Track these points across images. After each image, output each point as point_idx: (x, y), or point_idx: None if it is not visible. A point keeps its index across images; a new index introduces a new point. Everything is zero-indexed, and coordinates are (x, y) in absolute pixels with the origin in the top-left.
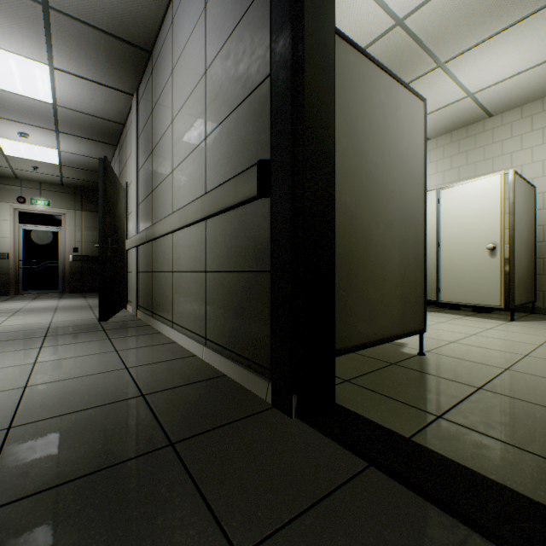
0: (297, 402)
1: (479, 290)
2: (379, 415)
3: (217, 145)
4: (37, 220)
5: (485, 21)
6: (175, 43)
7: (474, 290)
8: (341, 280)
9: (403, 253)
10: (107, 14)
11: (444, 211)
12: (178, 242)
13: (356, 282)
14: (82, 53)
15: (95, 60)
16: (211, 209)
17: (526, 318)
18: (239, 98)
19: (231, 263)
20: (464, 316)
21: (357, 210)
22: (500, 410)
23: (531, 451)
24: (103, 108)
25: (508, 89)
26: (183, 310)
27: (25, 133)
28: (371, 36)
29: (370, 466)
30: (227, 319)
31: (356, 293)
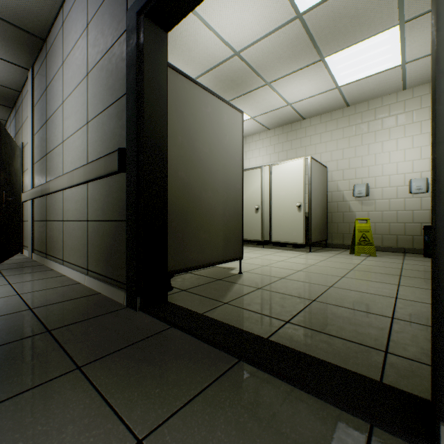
0: (140, 301)
1: (293, 233)
2: (192, 305)
3: (95, 130)
4: None
5: (288, 62)
6: (65, 42)
7: (290, 233)
8: (178, 226)
9: (226, 209)
10: (2, 5)
11: (274, 180)
12: (68, 198)
13: (190, 228)
14: None
15: None
16: (90, 176)
17: (320, 250)
18: (109, 102)
19: (104, 214)
20: (285, 250)
21: (190, 182)
22: (261, 297)
23: (260, 313)
24: None
25: (311, 104)
26: (72, 250)
27: None
28: (220, 58)
29: (172, 327)
30: (102, 254)
31: (190, 234)
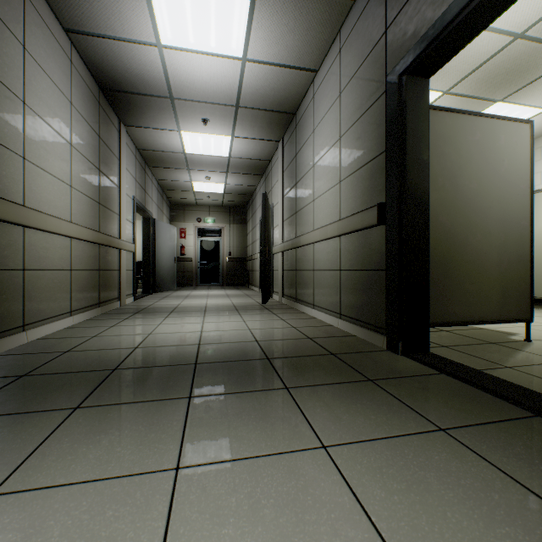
0: (402, 346)
1: None
2: (460, 361)
3: (348, 188)
4: (207, 233)
5: None
6: (315, 112)
7: None
8: (438, 275)
9: (503, 255)
10: (271, 101)
11: None
12: (318, 250)
13: (451, 277)
14: (251, 125)
15: (258, 127)
16: (344, 230)
17: None
18: (364, 161)
19: (359, 264)
20: None
21: (452, 226)
22: None
23: None
24: (258, 153)
25: None
26: (322, 296)
27: (208, 177)
28: (488, 54)
29: (442, 373)
30: (356, 300)
31: (451, 285)
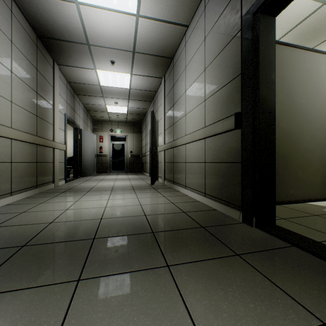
0: (255, 220)
1: None
2: (301, 232)
3: (211, 104)
4: (116, 139)
5: None
6: (187, 54)
7: None
8: (279, 166)
9: (324, 151)
10: (156, 48)
11: None
12: (189, 148)
13: (289, 168)
14: (144, 66)
15: (148, 67)
16: (208, 134)
17: None
18: (223, 83)
19: (219, 158)
20: None
21: (289, 130)
22: None
23: None
24: (148, 86)
25: None
26: (192, 180)
27: (116, 102)
28: (303, 16)
29: (293, 246)
30: (217, 184)
31: (289, 173)
